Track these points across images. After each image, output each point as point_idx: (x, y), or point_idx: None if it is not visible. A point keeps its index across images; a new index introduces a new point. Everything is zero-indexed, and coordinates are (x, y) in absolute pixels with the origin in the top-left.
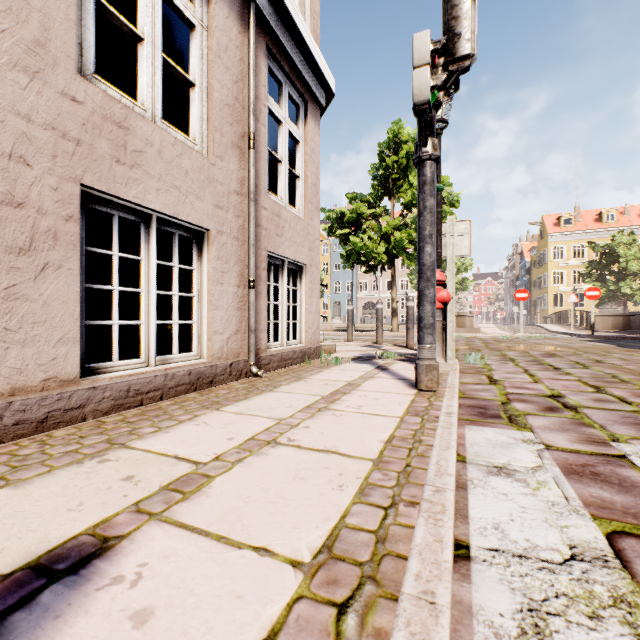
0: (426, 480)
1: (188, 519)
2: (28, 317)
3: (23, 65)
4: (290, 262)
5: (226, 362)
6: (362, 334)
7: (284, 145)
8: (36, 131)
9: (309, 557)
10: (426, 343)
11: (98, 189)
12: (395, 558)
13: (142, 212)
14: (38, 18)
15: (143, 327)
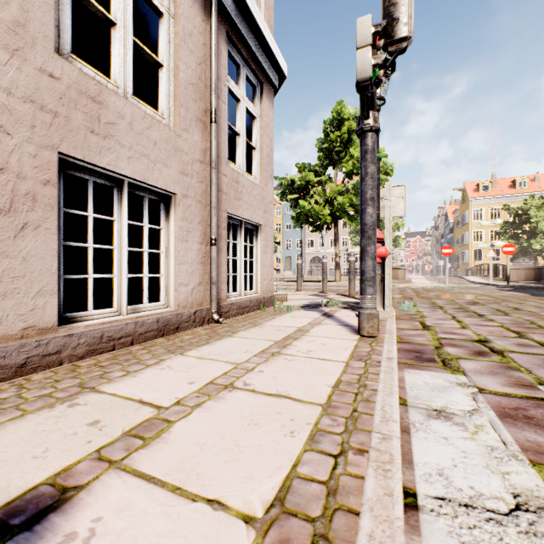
0: (373, 427)
1: (146, 467)
2: (8, 272)
3: (3, 43)
4: (247, 222)
5: (190, 310)
6: (310, 284)
7: (242, 120)
8: (16, 103)
9: (261, 511)
10: (368, 294)
11: (74, 156)
12: (346, 513)
13: (115, 178)
14: (18, 1)
15: (116, 280)
